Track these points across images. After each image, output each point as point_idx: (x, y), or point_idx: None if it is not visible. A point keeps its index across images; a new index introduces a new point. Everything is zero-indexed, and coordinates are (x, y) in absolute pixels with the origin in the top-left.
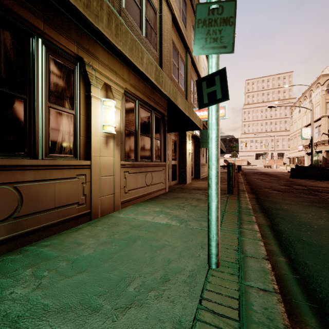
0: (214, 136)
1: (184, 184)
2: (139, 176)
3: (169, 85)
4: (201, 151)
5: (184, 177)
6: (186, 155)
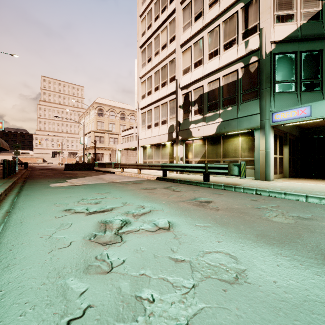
0: None
1: None
2: None
3: None
4: None
5: None
6: None
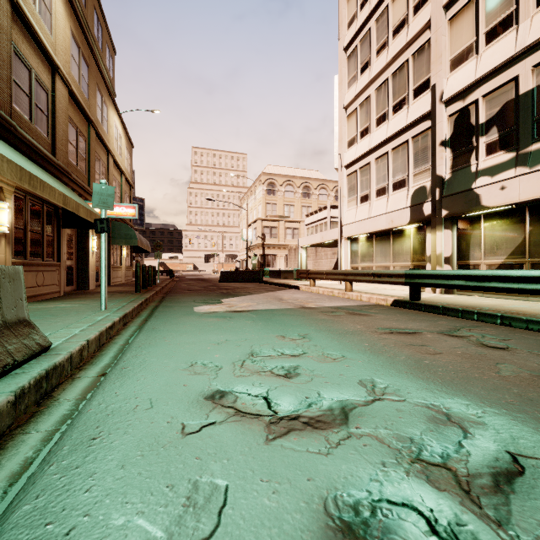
0: (104, 248)
1: (85, 290)
2: (29, 275)
3: (73, 202)
4: (113, 249)
5: (86, 282)
6: (89, 254)
